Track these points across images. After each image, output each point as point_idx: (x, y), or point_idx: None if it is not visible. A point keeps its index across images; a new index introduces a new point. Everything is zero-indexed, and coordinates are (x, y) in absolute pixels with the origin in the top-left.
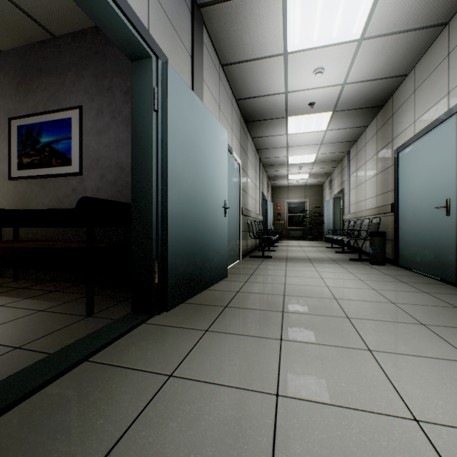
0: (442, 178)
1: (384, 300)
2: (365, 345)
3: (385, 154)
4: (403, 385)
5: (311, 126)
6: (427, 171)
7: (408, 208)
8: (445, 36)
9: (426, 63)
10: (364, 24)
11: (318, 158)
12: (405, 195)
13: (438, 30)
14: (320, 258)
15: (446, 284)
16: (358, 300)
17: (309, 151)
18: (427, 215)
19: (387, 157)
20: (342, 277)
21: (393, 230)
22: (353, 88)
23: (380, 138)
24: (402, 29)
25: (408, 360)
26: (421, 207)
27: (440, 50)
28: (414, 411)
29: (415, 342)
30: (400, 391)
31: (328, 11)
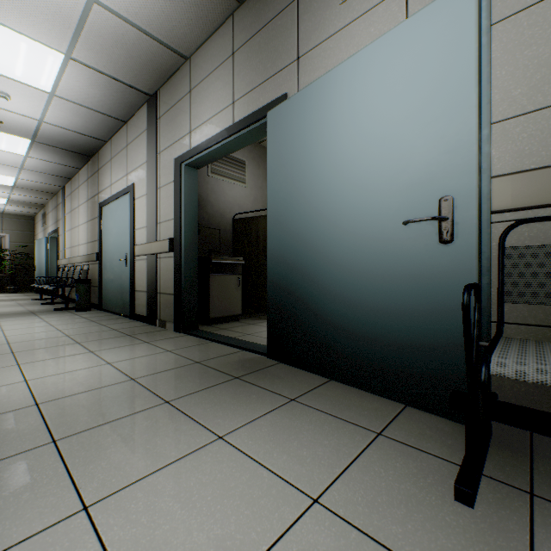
0: (124, 237)
1: (62, 335)
2: (18, 363)
3: (95, 204)
4: (31, 372)
5: (2, 144)
6: (118, 230)
7: (108, 258)
8: (126, 130)
9: (118, 142)
10: (54, 85)
11: (21, 184)
12: (107, 246)
13: (121, 123)
14: (16, 312)
15: (126, 317)
16: (35, 340)
17: (3, 171)
18: (118, 265)
19: (96, 208)
20: (32, 326)
21: (99, 277)
22: (54, 129)
23: (91, 187)
24: (92, 108)
25: (47, 361)
26: (115, 258)
27: (124, 139)
28: (29, 378)
29: (63, 352)
30: (26, 374)
31: (7, 52)
